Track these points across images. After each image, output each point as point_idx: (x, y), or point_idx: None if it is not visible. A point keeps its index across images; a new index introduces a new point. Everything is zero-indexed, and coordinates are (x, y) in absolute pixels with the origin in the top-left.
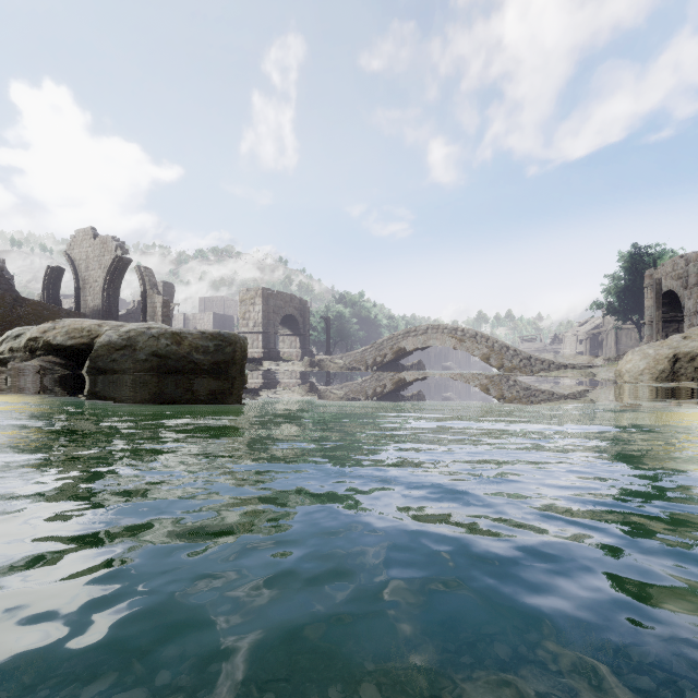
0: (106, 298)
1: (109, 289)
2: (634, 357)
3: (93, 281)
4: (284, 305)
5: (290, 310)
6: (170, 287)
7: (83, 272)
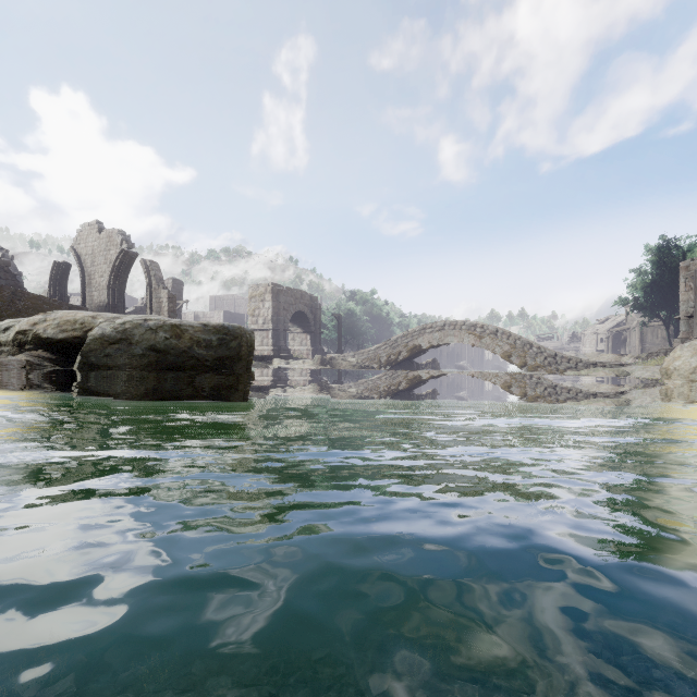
0: (111, 293)
1: (115, 284)
2: (683, 353)
3: (99, 277)
4: (294, 302)
5: (301, 307)
6: (179, 284)
7: (89, 267)
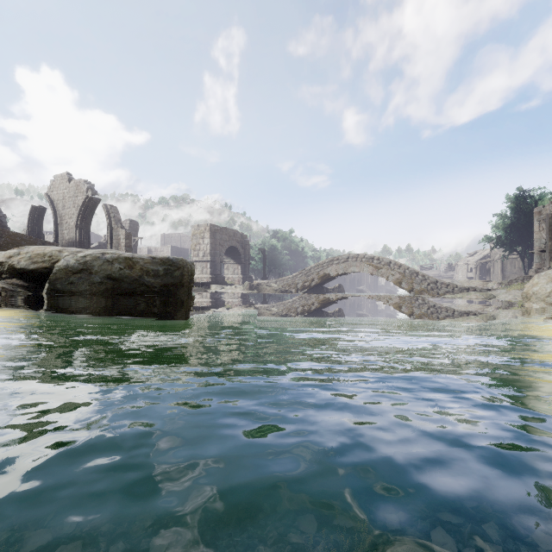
0: (79, 231)
1: (81, 224)
2: (540, 280)
3: (68, 218)
4: (228, 239)
5: (233, 243)
6: (135, 224)
7: (60, 210)
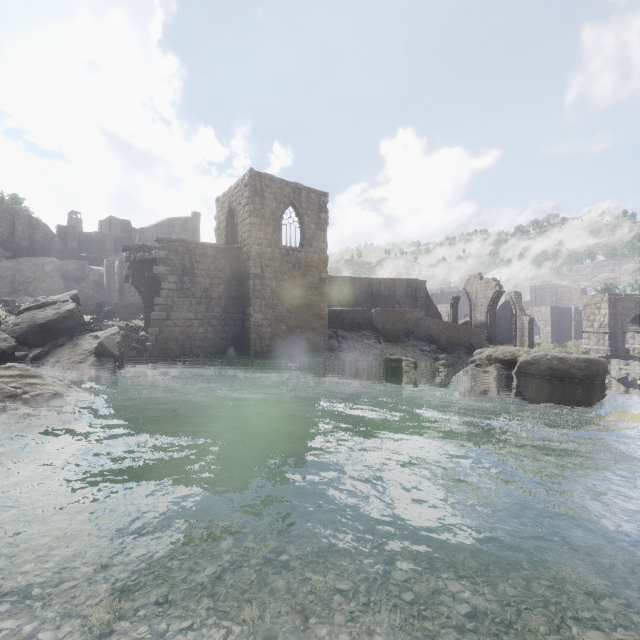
0: (488, 316)
1: (490, 310)
2: None
3: (480, 305)
4: (633, 306)
5: None
6: (518, 295)
7: (473, 299)
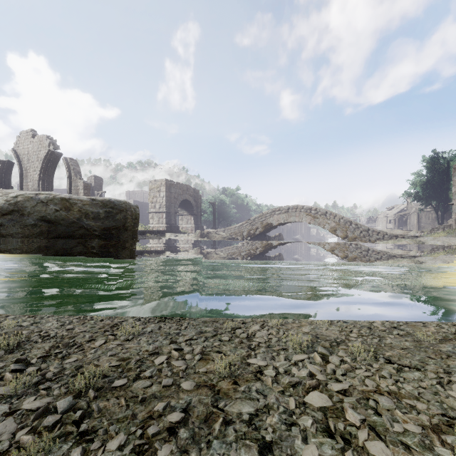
0: (41, 183)
1: (44, 176)
2: None
3: (32, 171)
4: (182, 193)
5: (187, 196)
6: (100, 180)
7: (25, 163)
